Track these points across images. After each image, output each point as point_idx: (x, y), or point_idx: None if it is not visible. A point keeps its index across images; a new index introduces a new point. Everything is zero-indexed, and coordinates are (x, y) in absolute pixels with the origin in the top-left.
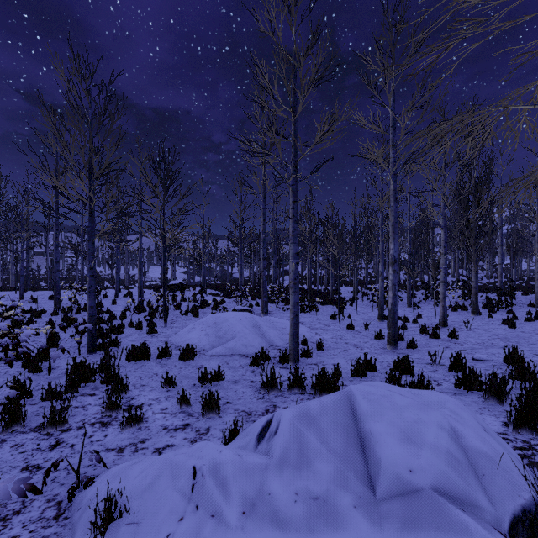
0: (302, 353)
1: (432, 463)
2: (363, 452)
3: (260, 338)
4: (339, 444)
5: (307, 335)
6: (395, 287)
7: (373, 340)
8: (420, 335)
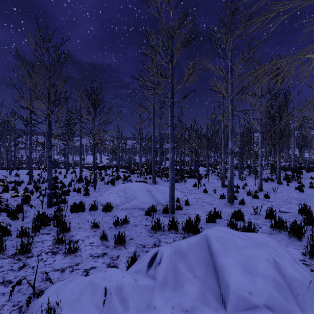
0: (176, 207)
1: (264, 287)
2: (217, 278)
3: (151, 198)
4: (201, 272)
5: (179, 196)
6: (232, 168)
7: (219, 199)
8: (247, 196)
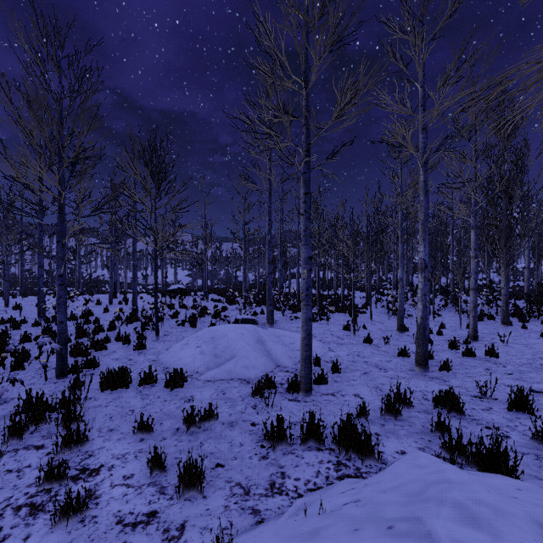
0: (315, 379)
1: None
2: None
3: (264, 357)
4: None
5: (319, 352)
6: (426, 298)
7: (397, 359)
8: (450, 352)
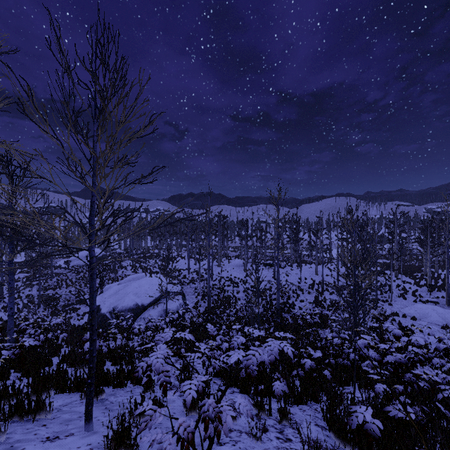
0: None
1: None
2: None
3: (444, 319)
4: None
5: None
6: None
7: None
8: None
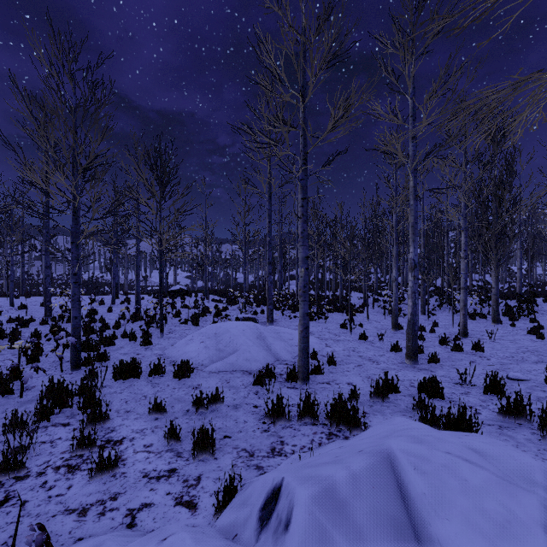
0: (312, 369)
1: None
2: None
3: (264, 351)
4: None
5: (316, 347)
6: (415, 295)
7: (389, 353)
8: (440, 347)
